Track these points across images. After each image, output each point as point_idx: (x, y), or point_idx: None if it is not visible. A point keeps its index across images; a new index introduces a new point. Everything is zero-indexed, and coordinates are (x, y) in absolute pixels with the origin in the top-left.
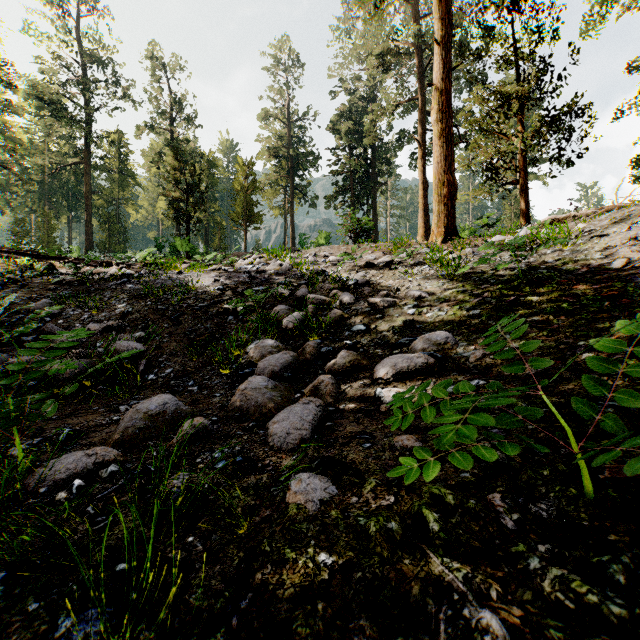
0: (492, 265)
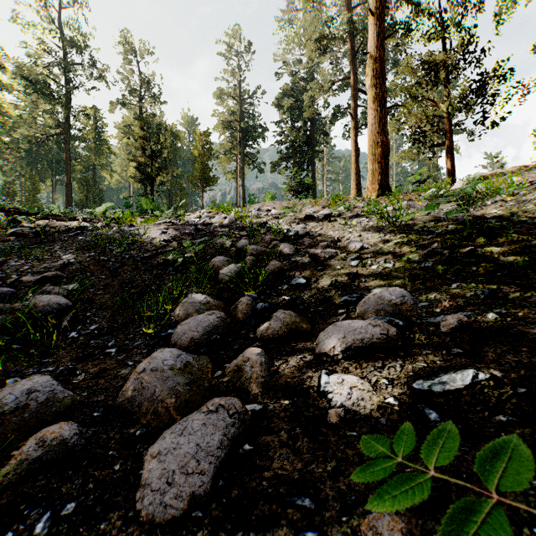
0: (432, 216)
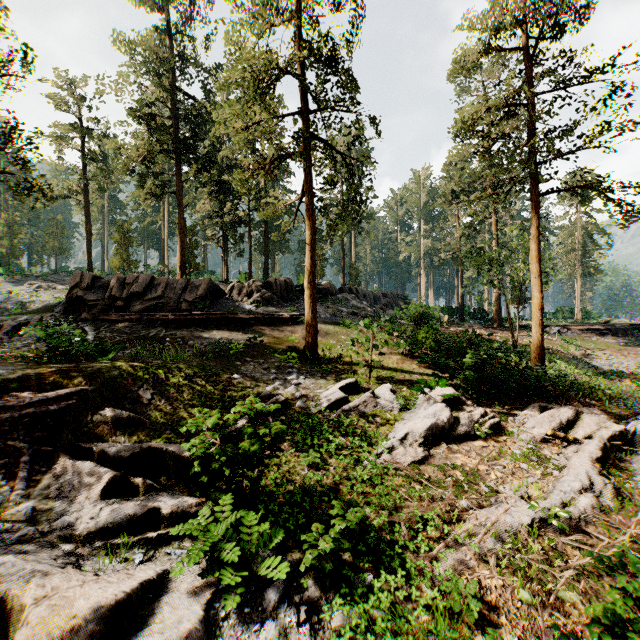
0: None
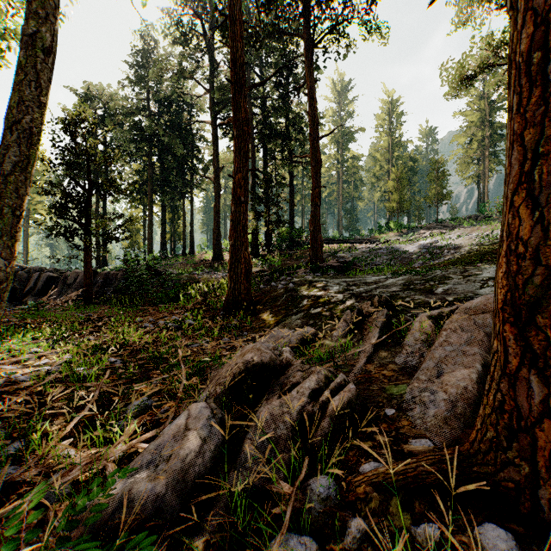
0: None
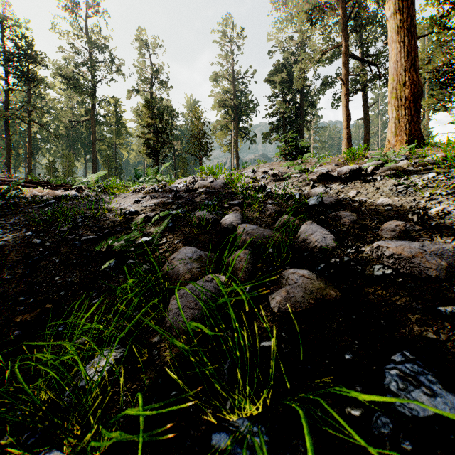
0: None
